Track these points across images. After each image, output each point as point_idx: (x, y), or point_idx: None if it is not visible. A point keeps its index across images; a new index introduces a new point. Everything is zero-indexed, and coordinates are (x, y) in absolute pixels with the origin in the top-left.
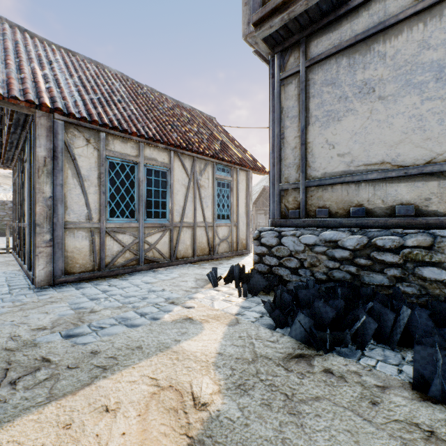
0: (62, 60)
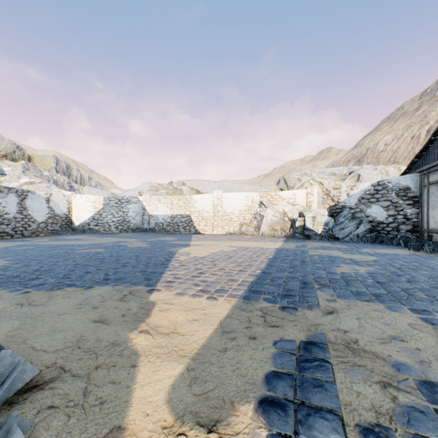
0: None
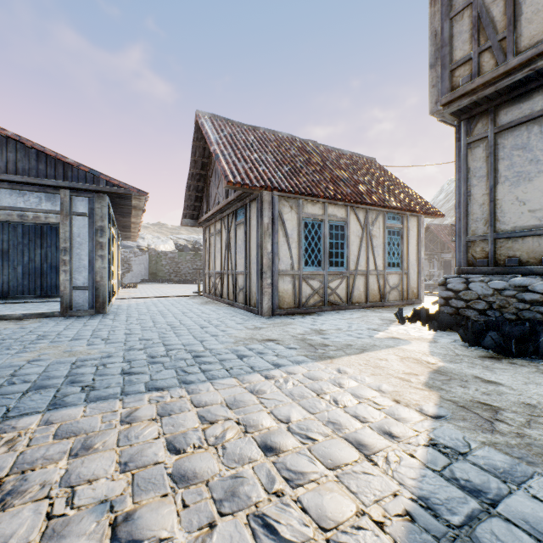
0: (254, 139)
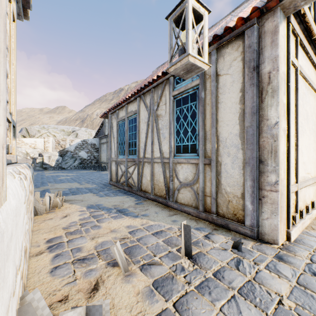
0: None
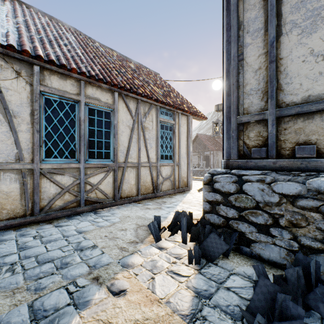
0: (12, 7)
